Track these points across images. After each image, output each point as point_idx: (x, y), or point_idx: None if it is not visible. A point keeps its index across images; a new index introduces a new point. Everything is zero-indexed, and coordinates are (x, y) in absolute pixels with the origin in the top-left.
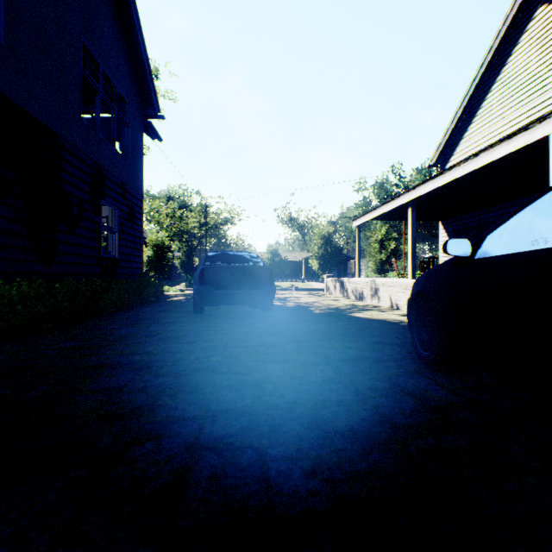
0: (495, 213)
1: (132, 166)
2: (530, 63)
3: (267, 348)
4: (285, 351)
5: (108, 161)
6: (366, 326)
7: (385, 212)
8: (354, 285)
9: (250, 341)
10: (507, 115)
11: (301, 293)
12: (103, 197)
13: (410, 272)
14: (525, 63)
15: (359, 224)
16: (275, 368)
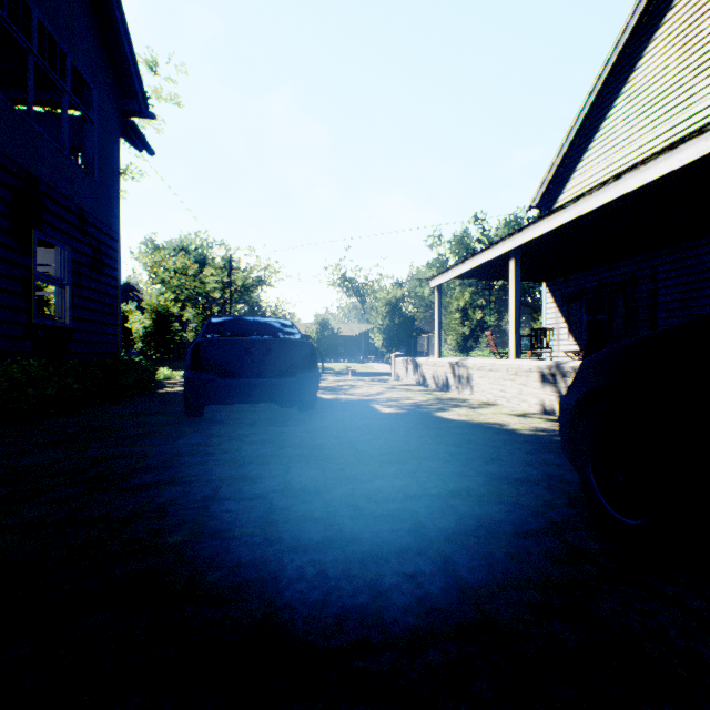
0: (620, 270)
1: (99, 184)
2: (669, 67)
3: (296, 501)
4: (332, 508)
5: (49, 170)
6: (468, 438)
7: (477, 266)
8: (436, 367)
9: (265, 482)
10: (637, 138)
11: (360, 379)
12: (40, 226)
13: (513, 349)
14: (662, 67)
15: (439, 284)
16: (304, 573)
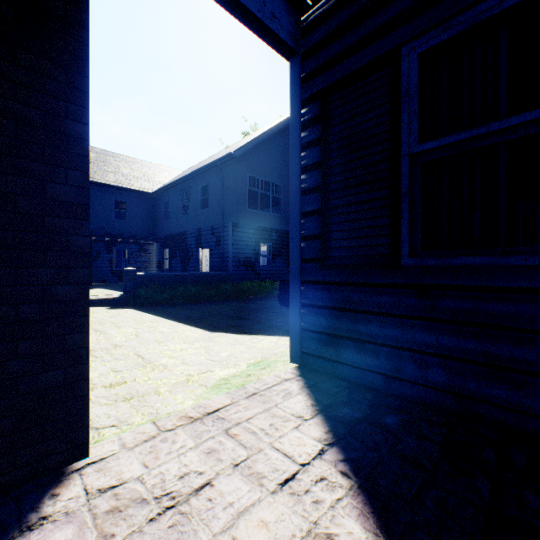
0: None
1: None
2: None
3: None
4: None
5: None
6: None
7: None
8: None
9: None
10: None
11: None
12: None
13: None
14: None
15: None
16: None
